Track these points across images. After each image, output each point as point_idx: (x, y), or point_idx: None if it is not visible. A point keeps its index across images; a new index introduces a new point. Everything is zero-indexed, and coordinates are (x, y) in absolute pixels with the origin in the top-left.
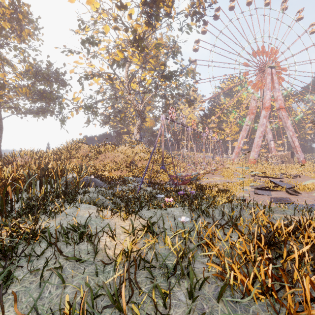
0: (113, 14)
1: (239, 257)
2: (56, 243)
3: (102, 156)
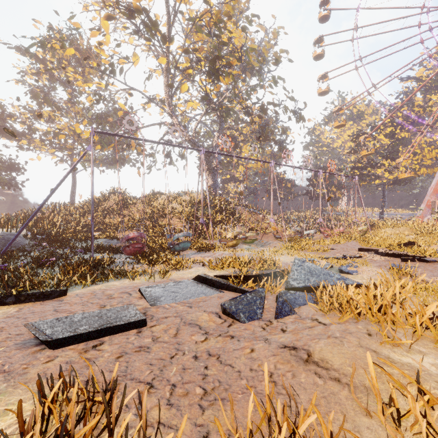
0: None
1: None
2: None
3: (129, 210)
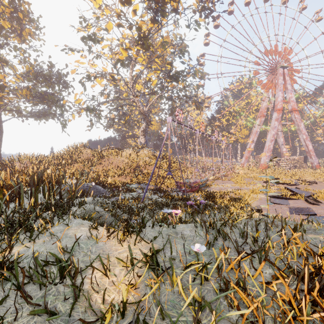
0: (117, 9)
1: (283, 314)
2: (23, 286)
3: (105, 161)
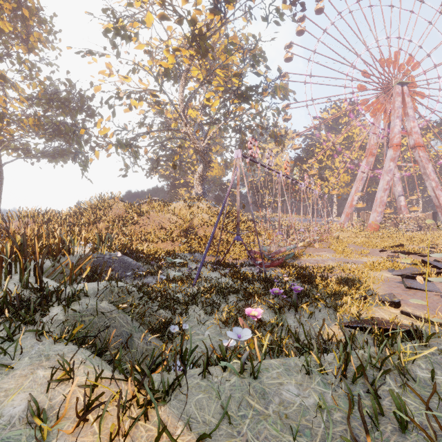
0: None
1: None
2: None
3: (143, 219)
